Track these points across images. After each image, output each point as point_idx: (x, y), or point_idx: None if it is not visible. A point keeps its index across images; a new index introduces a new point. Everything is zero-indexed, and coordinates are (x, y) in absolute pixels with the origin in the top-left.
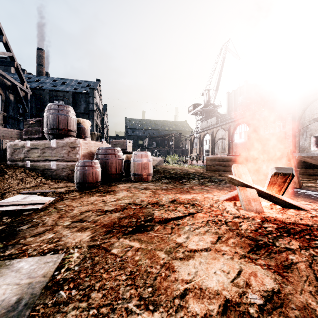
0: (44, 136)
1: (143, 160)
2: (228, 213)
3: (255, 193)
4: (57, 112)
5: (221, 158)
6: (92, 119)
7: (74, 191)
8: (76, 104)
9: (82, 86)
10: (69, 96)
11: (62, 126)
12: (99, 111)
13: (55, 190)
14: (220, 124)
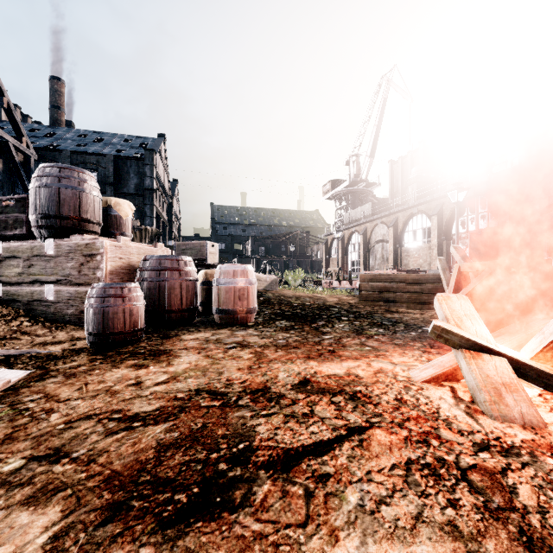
0: (34, 233)
1: (238, 282)
2: (454, 431)
3: (508, 369)
4: (58, 181)
5: (388, 276)
6: (149, 205)
7: (81, 352)
8: (120, 178)
9: (133, 145)
10: (108, 163)
11: (68, 212)
12: (163, 191)
13: (40, 350)
14: (379, 216)
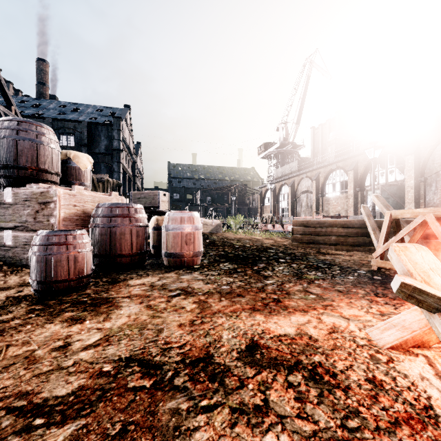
0: None
1: (185, 228)
2: None
3: None
4: (16, 133)
5: (318, 221)
6: (117, 163)
7: (23, 301)
8: (93, 140)
9: (103, 114)
10: (83, 128)
11: (25, 163)
12: (128, 152)
13: None
14: (304, 171)
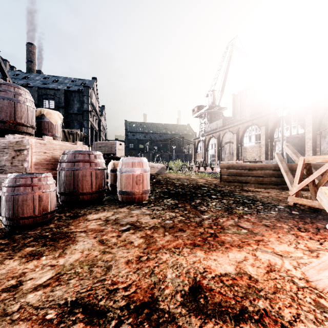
0: None
1: (136, 171)
2: None
3: None
4: None
5: (240, 165)
6: (86, 120)
7: None
8: (68, 104)
9: (76, 84)
10: (61, 95)
11: (5, 117)
12: (95, 112)
13: None
14: (227, 127)
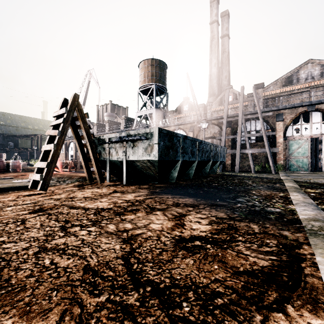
0: None
1: (18, 164)
2: None
3: None
4: None
5: (62, 162)
6: None
7: None
8: None
9: None
10: None
11: None
12: None
13: None
14: None
